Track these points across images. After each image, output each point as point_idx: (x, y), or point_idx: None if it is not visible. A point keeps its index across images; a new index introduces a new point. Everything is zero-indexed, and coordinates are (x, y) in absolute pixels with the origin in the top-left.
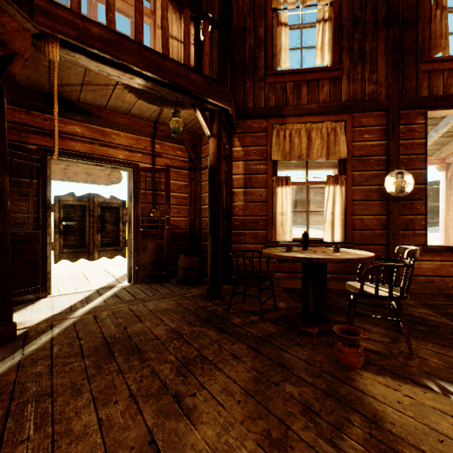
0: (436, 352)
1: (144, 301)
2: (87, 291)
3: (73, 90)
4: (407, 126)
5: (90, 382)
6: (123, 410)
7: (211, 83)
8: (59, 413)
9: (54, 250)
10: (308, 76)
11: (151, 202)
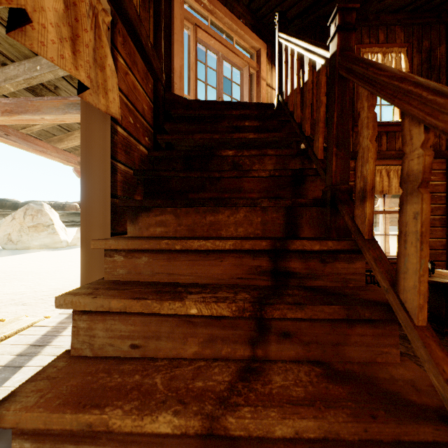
0: None
1: None
2: None
3: None
4: None
5: None
6: None
7: None
8: None
9: None
10: (388, 129)
11: None
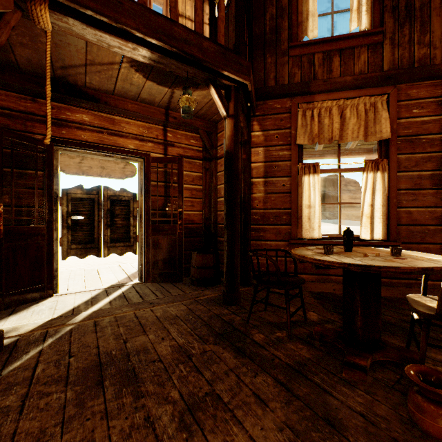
0: None
1: (151, 305)
2: (95, 289)
3: (78, 73)
4: None
5: (63, 431)
6: None
7: (227, 53)
8: None
9: (62, 246)
10: (341, 44)
11: (163, 195)
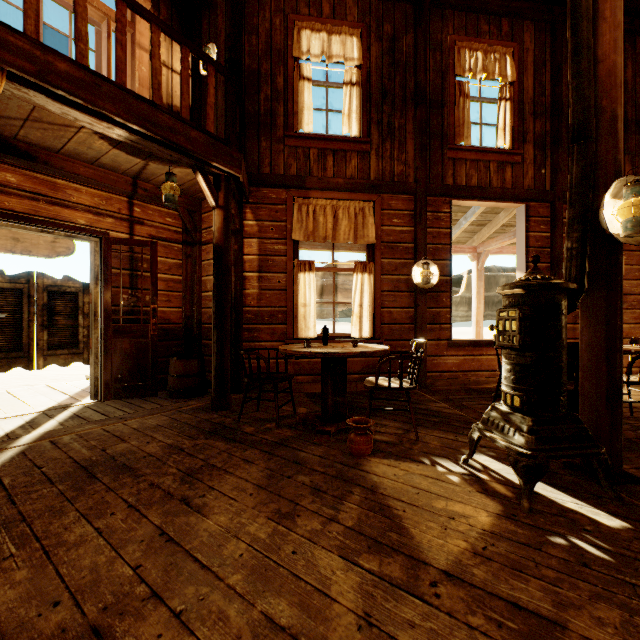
0: (438, 437)
1: (123, 420)
2: (26, 414)
3: (9, 125)
4: (434, 214)
5: (73, 503)
6: (124, 518)
7: (217, 144)
8: (42, 531)
9: None
10: (335, 145)
11: (129, 287)
